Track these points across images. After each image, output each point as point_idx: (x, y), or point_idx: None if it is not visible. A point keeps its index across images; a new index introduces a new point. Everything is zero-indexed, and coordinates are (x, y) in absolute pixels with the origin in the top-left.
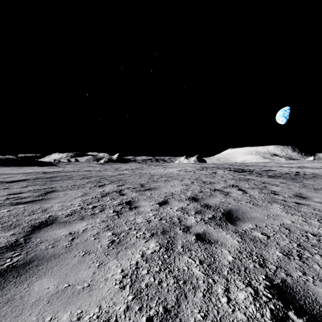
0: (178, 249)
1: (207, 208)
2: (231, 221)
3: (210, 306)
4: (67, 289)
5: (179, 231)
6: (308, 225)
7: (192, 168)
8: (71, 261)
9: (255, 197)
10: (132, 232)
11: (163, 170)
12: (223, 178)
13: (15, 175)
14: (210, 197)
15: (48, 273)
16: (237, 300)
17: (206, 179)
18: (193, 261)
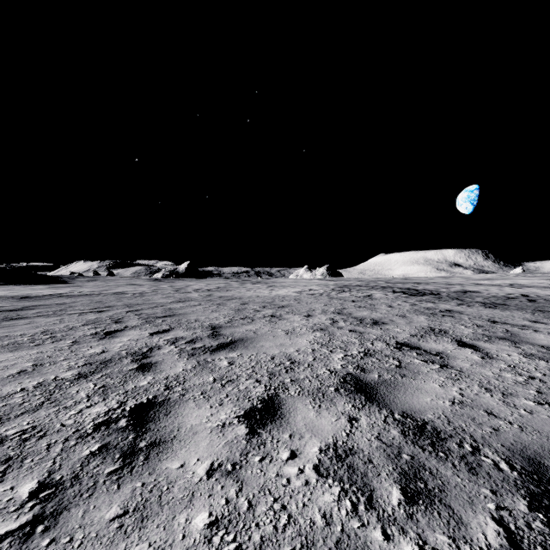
0: None
1: (434, 449)
2: None
3: None
4: None
5: None
6: None
7: (323, 288)
8: None
9: (539, 377)
10: None
11: (268, 291)
12: (395, 310)
13: None
14: (405, 377)
15: None
16: None
17: (360, 312)
18: None
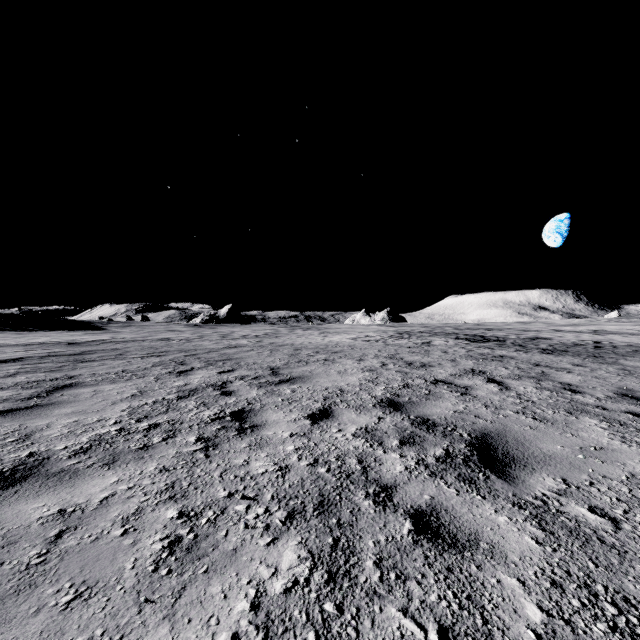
0: (366, 575)
1: (428, 429)
2: (497, 468)
3: None
4: None
5: (364, 503)
6: None
7: (381, 335)
8: (17, 636)
9: (533, 400)
10: (235, 508)
11: (321, 338)
12: (447, 356)
13: (4, 350)
14: (429, 399)
15: None
16: None
17: (412, 357)
18: (419, 632)
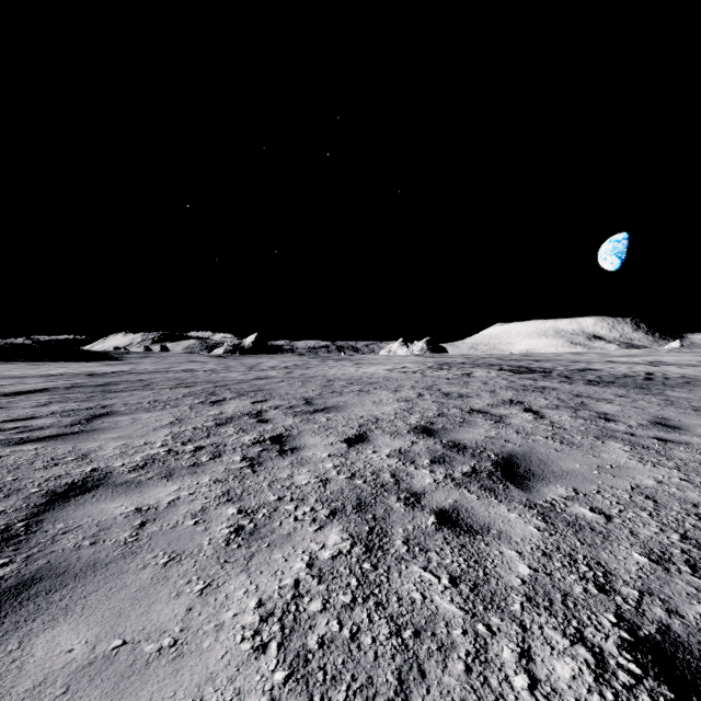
0: (396, 549)
1: (458, 451)
2: (517, 481)
3: (486, 699)
4: (118, 652)
5: (396, 505)
6: (695, 489)
7: (419, 366)
8: (135, 580)
9: (565, 428)
10: (285, 507)
11: (355, 369)
12: (487, 387)
13: (25, 381)
14: (463, 427)
15: (73, 610)
16: (554, 681)
17: (450, 388)
18: (434, 579)
